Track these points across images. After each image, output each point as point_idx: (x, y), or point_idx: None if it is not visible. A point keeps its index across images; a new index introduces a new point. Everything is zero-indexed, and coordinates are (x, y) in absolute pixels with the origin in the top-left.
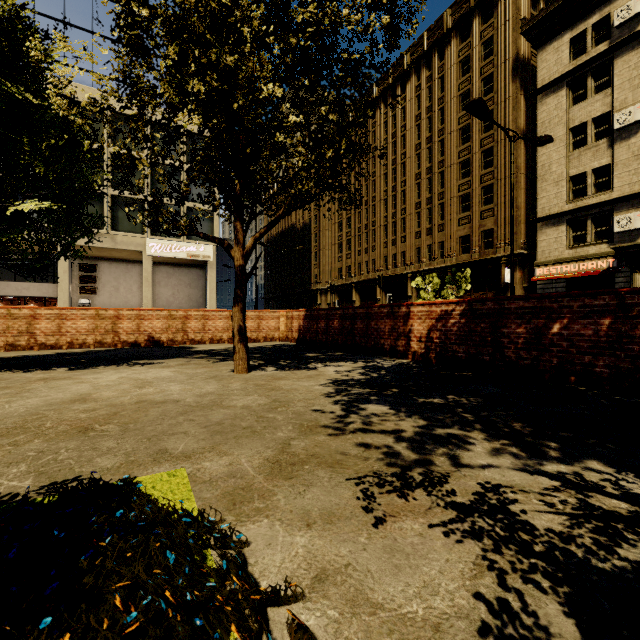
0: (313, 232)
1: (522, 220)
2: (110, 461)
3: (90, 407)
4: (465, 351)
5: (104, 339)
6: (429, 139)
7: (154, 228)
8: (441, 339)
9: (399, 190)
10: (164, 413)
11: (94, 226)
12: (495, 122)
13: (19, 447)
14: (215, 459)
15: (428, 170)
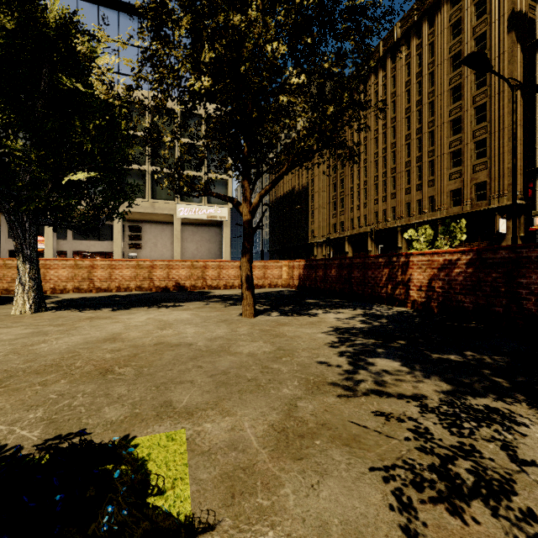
0: (310, 193)
1: (518, 171)
2: (116, 412)
3: (116, 347)
4: (472, 301)
5: (142, 284)
6: (419, 102)
7: (176, 191)
8: (444, 288)
9: (389, 151)
10: (176, 357)
11: (132, 192)
12: (495, 72)
13: (46, 387)
14: (217, 420)
15: (418, 131)
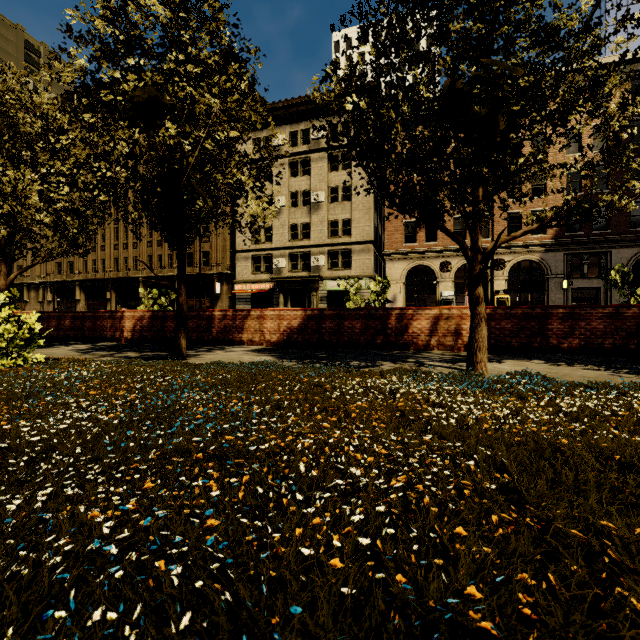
0: None
1: (228, 249)
2: None
3: None
4: (151, 335)
5: None
6: None
7: None
8: (140, 330)
9: (131, 198)
10: None
11: None
12: None
13: None
14: None
15: None
